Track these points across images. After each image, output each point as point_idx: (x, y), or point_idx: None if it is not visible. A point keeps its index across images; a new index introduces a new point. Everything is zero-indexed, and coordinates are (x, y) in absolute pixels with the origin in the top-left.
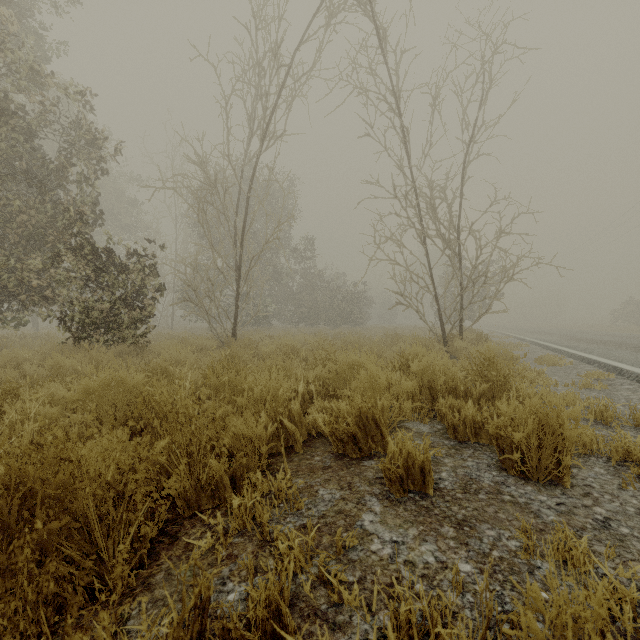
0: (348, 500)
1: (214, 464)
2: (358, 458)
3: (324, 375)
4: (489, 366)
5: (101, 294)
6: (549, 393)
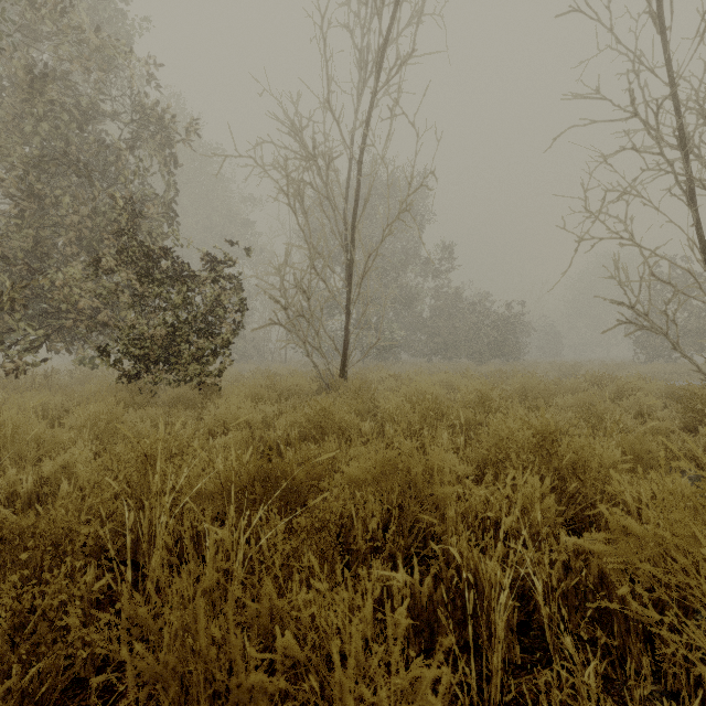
0: None
1: None
2: None
3: (548, 511)
4: None
5: (162, 316)
6: None
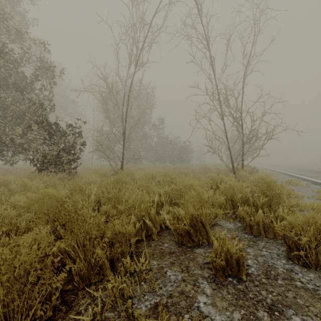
0: (187, 282)
1: (99, 253)
2: (191, 246)
3: (169, 191)
4: (267, 187)
5: (53, 147)
6: (301, 203)
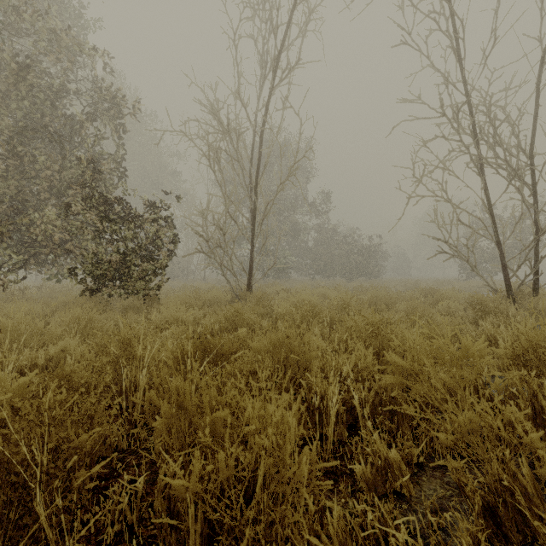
0: None
1: None
2: None
3: (369, 364)
4: None
5: (116, 246)
6: None
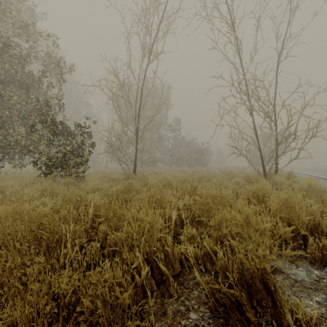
0: None
1: None
2: None
3: (190, 203)
4: None
5: (59, 148)
6: None
